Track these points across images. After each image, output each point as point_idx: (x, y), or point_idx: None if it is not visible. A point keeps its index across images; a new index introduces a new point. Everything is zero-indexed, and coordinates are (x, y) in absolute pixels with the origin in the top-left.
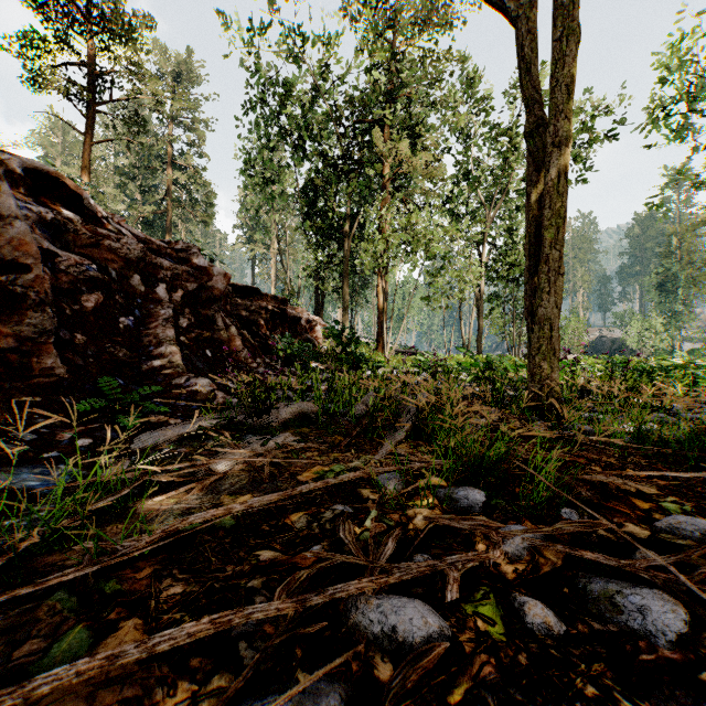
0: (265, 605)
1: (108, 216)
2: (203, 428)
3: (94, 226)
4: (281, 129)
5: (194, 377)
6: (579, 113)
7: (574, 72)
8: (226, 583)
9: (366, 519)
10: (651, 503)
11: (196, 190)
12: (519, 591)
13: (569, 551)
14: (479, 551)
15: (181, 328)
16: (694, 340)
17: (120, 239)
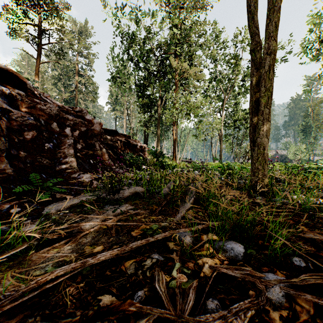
0: None
1: (41, 94)
2: (83, 201)
3: (32, 98)
4: (128, 57)
5: (82, 173)
6: None
7: (276, 16)
8: None
9: (173, 268)
10: None
11: (89, 86)
12: None
13: (317, 300)
14: (250, 296)
15: (78, 149)
16: (319, 155)
17: (46, 105)
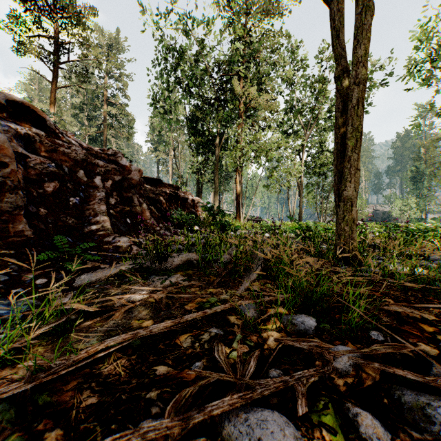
0: (157, 423)
1: (63, 132)
2: (122, 271)
3: (53, 138)
4: (175, 79)
5: (118, 237)
6: None
7: (367, 36)
8: (130, 394)
9: (233, 340)
10: (433, 327)
11: (122, 118)
12: (350, 401)
13: (384, 368)
14: (316, 366)
15: (110, 204)
16: (434, 212)
17: (71, 147)
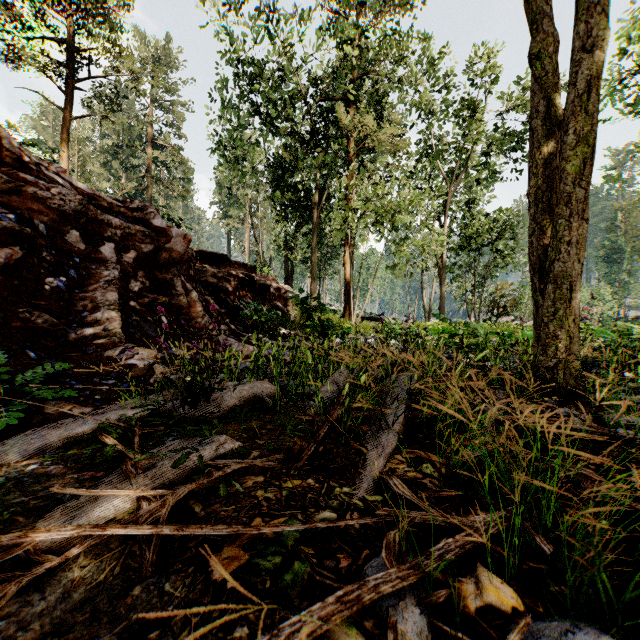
0: None
1: (43, 164)
2: (105, 427)
3: (14, 169)
4: (253, 106)
5: (132, 348)
6: None
7: None
8: None
9: None
10: None
11: (175, 168)
12: None
13: None
14: None
15: (132, 292)
16: (639, 308)
17: (52, 188)
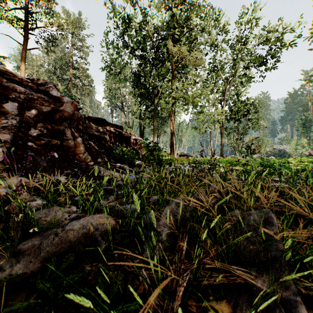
0: None
1: None
2: None
3: None
4: (122, 44)
5: (5, 177)
6: (276, 30)
7: None
8: None
9: None
10: None
11: (84, 79)
12: None
13: None
14: None
15: (31, 136)
16: None
17: None
